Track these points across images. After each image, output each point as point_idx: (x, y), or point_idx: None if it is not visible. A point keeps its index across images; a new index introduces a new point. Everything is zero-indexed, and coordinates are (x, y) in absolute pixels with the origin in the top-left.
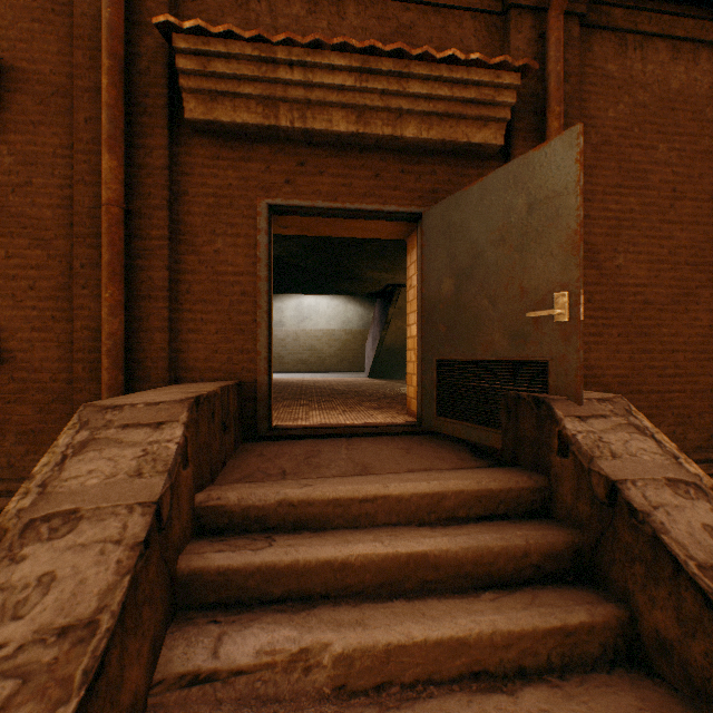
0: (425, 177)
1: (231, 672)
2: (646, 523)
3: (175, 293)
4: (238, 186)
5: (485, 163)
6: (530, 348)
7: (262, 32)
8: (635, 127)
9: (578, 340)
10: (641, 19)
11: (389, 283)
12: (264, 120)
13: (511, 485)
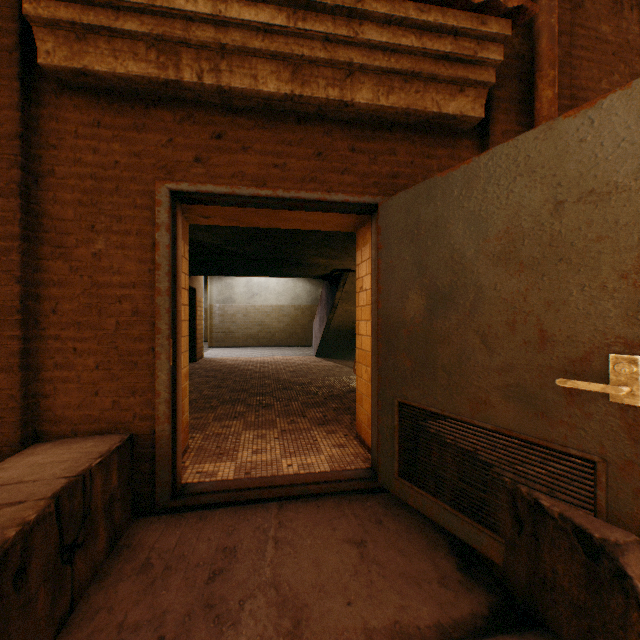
0: (381, 157)
1: None
2: None
3: (34, 313)
4: (129, 164)
5: (456, 141)
6: (559, 430)
7: None
8: None
9: None
10: None
11: (336, 268)
12: (159, 72)
13: None
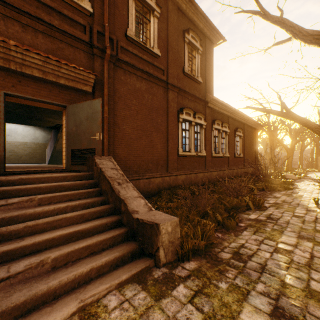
0: (68, 95)
1: (12, 203)
2: (103, 173)
3: None
4: None
5: (87, 95)
6: (93, 145)
7: (5, 40)
8: (128, 94)
9: (101, 143)
10: (129, 68)
11: (58, 124)
12: (4, 65)
13: (85, 174)
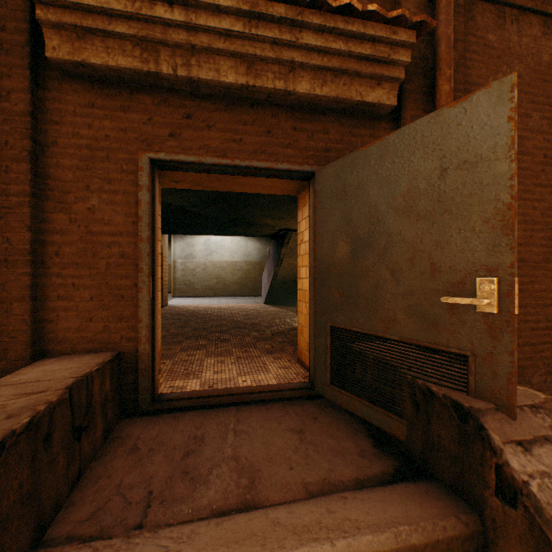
0: (317, 135)
1: None
2: None
3: (41, 255)
4: (117, 138)
5: (376, 123)
6: (444, 335)
7: None
8: None
9: (513, 339)
10: None
11: (282, 228)
12: (142, 65)
13: (438, 534)
